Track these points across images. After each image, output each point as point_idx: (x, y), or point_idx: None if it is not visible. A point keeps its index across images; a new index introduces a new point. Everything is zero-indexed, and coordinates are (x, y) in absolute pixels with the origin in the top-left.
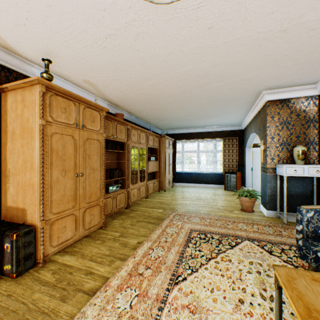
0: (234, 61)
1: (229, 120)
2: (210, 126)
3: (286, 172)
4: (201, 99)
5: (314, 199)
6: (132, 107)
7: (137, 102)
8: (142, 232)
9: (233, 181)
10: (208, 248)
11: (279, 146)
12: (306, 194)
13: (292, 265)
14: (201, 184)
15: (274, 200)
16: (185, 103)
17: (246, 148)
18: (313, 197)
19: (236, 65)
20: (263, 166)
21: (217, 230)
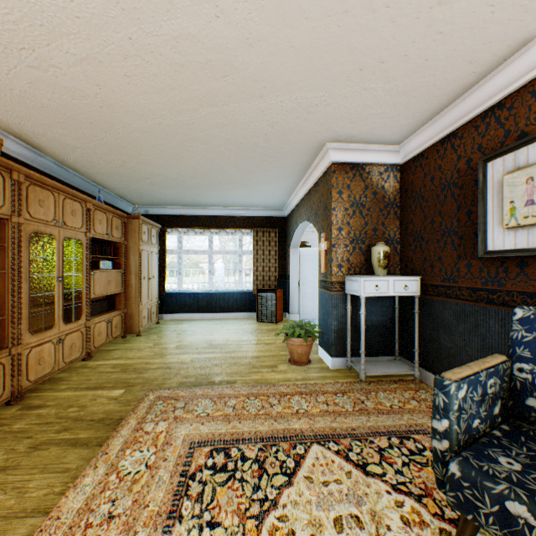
0: (291, 41)
1: (266, 198)
2: (233, 206)
3: (364, 290)
4: (217, 138)
5: (397, 332)
6: (37, 127)
7: (49, 114)
8: (35, 496)
9: (272, 305)
10: (236, 504)
11: (350, 244)
12: (385, 323)
13: (411, 494)
14: (216, 314)
15: (343, 338)
16: (182, 143)
17: (291, 248)
18: (395, 328)
19: (293, 57)
20: (324, 279)
21: (253, 427)
